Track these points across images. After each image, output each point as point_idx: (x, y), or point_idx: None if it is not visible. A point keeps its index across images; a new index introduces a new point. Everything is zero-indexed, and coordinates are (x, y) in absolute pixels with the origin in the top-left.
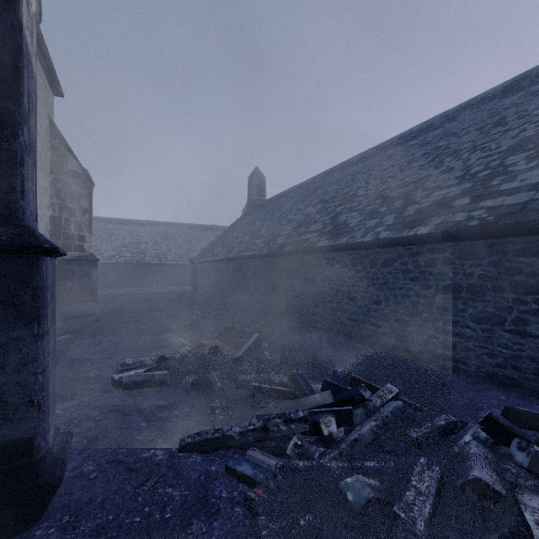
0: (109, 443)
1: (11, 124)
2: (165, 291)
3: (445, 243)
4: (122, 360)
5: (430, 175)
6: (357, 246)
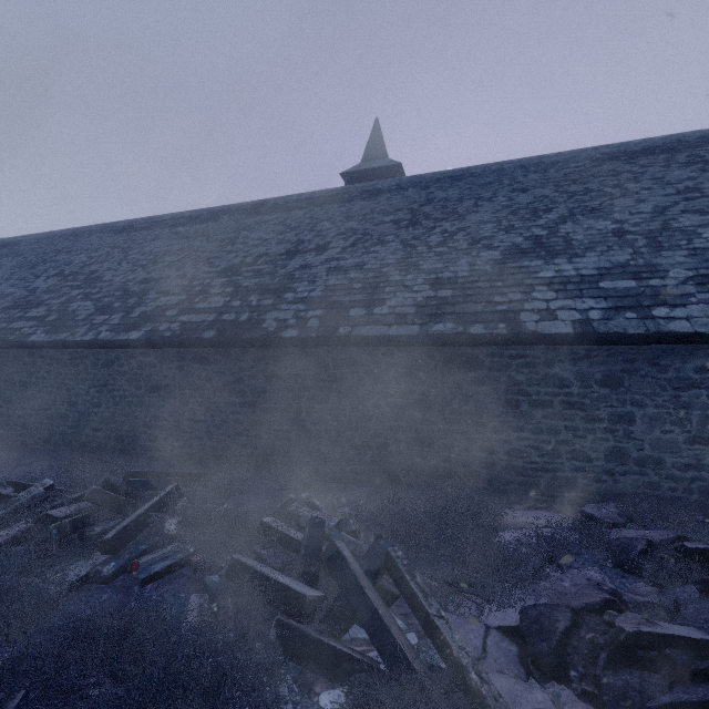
0: None
1: None
2: None
3: (152, 349)
4: None
5: (170, 277)
6: (76, 345)
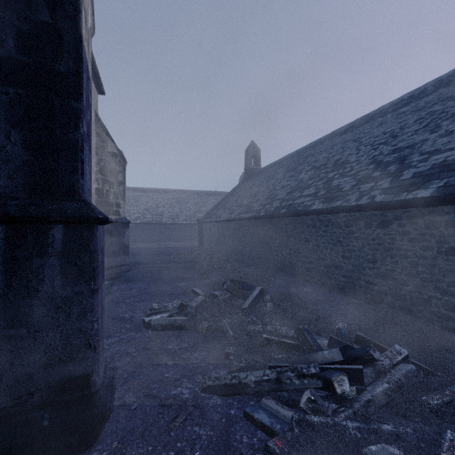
0: (144, 378)
1: (74, 118)
2: (178, 246)
3: (449, 206)
4: (149, 304)
5: (427, 139)
6: (352, 209)
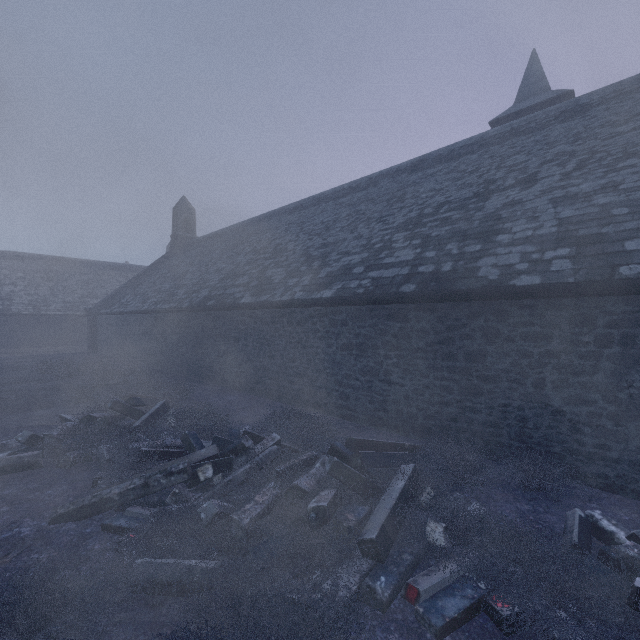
0: None
1: None
2: (46, 354)
3: (343, 307)
4: None
5: (346, 239)
6: (276, 305)
